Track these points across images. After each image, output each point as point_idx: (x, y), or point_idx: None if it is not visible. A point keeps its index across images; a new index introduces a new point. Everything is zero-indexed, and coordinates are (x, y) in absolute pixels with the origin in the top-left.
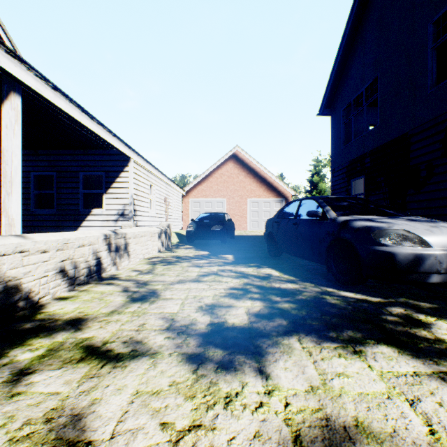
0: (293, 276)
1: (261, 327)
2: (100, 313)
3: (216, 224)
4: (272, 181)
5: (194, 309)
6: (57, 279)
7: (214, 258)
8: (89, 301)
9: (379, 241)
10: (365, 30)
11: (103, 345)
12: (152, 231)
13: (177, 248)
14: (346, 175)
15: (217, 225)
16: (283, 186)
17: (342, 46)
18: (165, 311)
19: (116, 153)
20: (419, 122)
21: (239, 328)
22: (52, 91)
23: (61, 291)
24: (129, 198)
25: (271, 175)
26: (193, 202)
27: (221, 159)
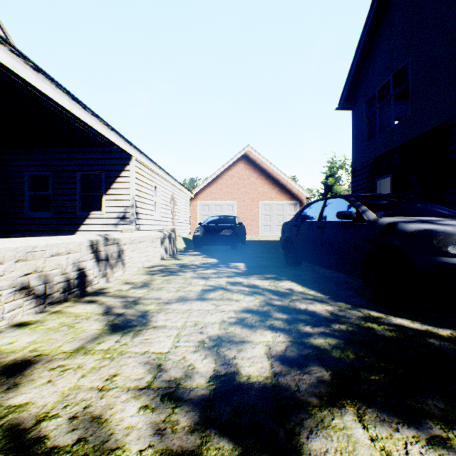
0: (321, 293)
1: (292, 386)
2: (59, 353)
3: (225, 228)
4: (286, 183)
5: (192, 347)
6: (17, 299)
7: (223, 266)
8: (54, 330)
9: (446, 250)
10: (393, 10)
11: (35, 425)
12: (153, 236)
13: (183, 254)
14: (370, 174)
15: (227, 229)
16: (297, 188)
17: (366, 30)
18: (151, 350)
19: (116, 150)
20: None
21: (259, 387)
22: (34, 72)
23: (23, 314)
24: (130, 199)
25: (284, 176)
26: (202, 205)
27: (231, 160)
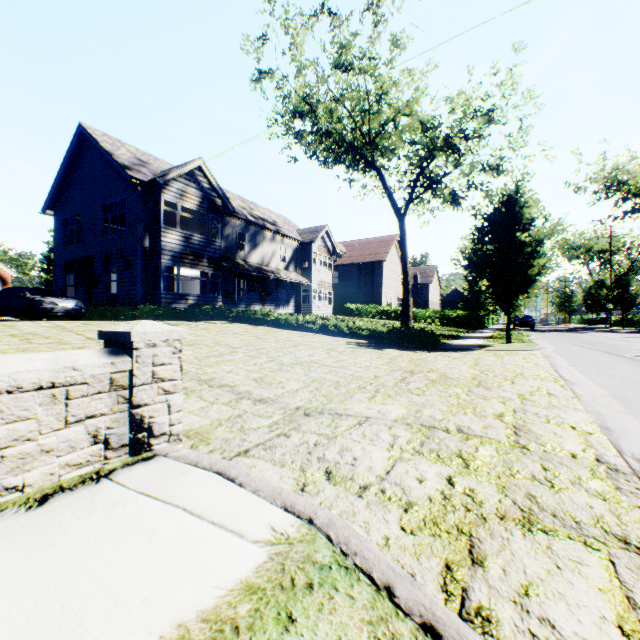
0: None
1: None
2: None
3: None
4: None
5: None
6: None
7: None
8: None
9: (44, 304)
10: (76, 177)
11: None
12: None
13: None
14: (65, 270)
15: None
16: None
17: (60, 176)
18: None
19: None
20: (97, 252)
21: None
22: None
23: None
24: None
25: None
26: None
27: None
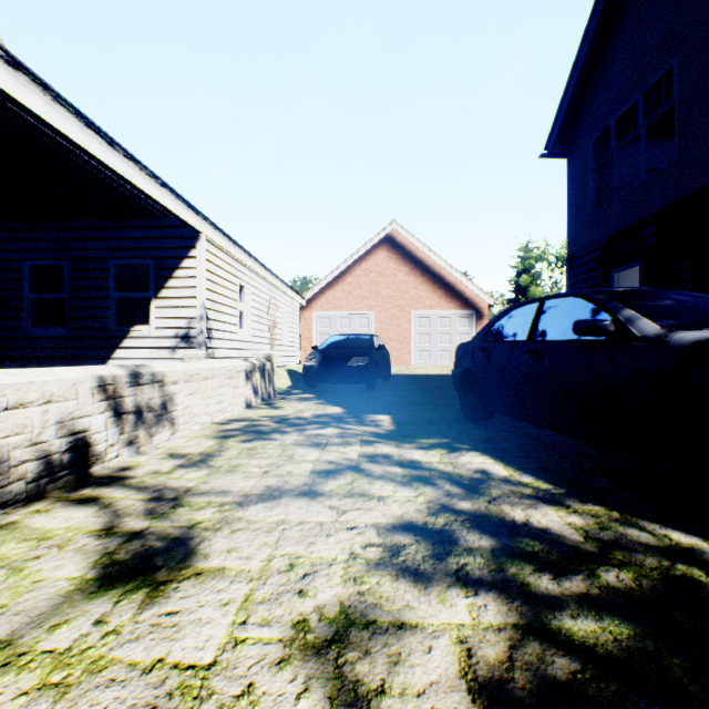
0: (546, 481)
1: None
2: None
3: (357, 355)
4: (454, 282)
5: (276, 645)
6: None
7: (353, 422)
8: None
9: None
10: None
11: None
12: (232, 367)
13: (285, 399)
14: (601, 263)
15: (359, 356)
16: (473, 289)
17: (595, 19)
18: (170, 657)
19: (174, 224)
20: None
21: None
22: (7, 68)
23: None
24: (198, 306)
25: (452, 271)
26: (319, 317)
27: (366, 245)
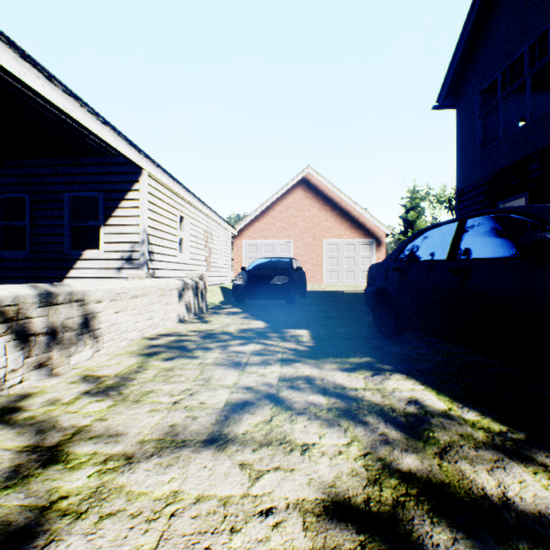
0: (494, 418)
1: None
2: None
3: (278, 274)
4: (358, 216)
5: None
6: None
7: (274, 337)
8: None
9: None
10: None
11: None
12: (163, 286)
13: (215, 313)
14: (488, 196)
15: (280, 276)
16: (373, 221)
17: None
18: None
19: (120, 161)
20: None
21: None
22: None
23: None
24: (140, 232)
25: (356, 207)
26: (248, 245)
27: (286, 185)
